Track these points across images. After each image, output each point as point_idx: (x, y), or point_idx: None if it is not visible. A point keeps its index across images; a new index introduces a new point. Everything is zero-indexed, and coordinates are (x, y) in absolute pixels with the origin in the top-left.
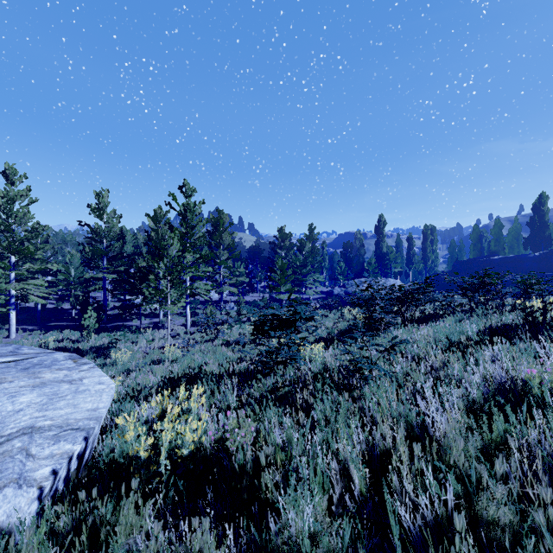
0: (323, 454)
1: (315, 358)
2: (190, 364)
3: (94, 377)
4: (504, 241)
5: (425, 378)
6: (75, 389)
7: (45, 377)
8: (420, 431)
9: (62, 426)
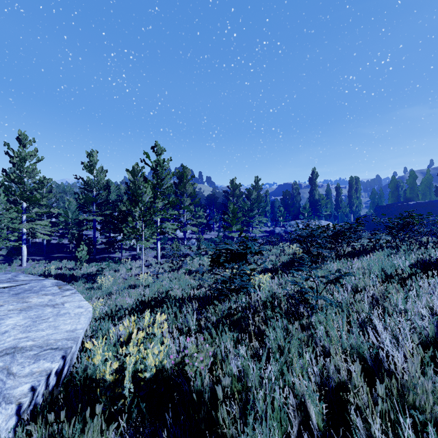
0: (280, 388)
1: (263, 286)
2: (159, 288)
3: (75, 301)
4: (418, 189)
5: (369, 309)
6: (57, 312)
7: (32, 301)
8: (373, 363)
9: (42, 346)
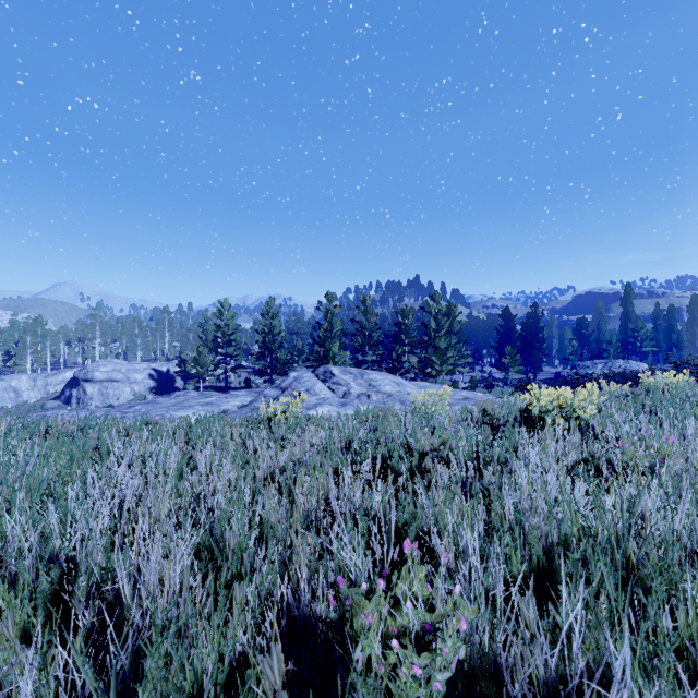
0: None
1: None
2: None
3: None
4: None
5: None
6: None
7: None
8: None
9: None
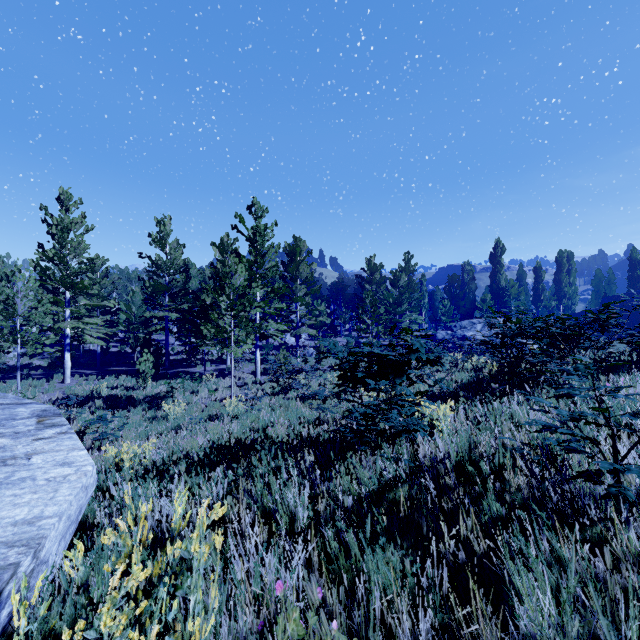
0: None
1: (438, 425)
2: (254, 422)
3: (58, 451)
4: None
5: None
6: (5, 476)
7: None
8: None
9: None
